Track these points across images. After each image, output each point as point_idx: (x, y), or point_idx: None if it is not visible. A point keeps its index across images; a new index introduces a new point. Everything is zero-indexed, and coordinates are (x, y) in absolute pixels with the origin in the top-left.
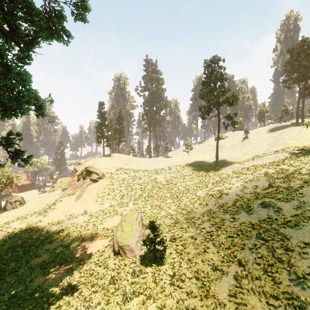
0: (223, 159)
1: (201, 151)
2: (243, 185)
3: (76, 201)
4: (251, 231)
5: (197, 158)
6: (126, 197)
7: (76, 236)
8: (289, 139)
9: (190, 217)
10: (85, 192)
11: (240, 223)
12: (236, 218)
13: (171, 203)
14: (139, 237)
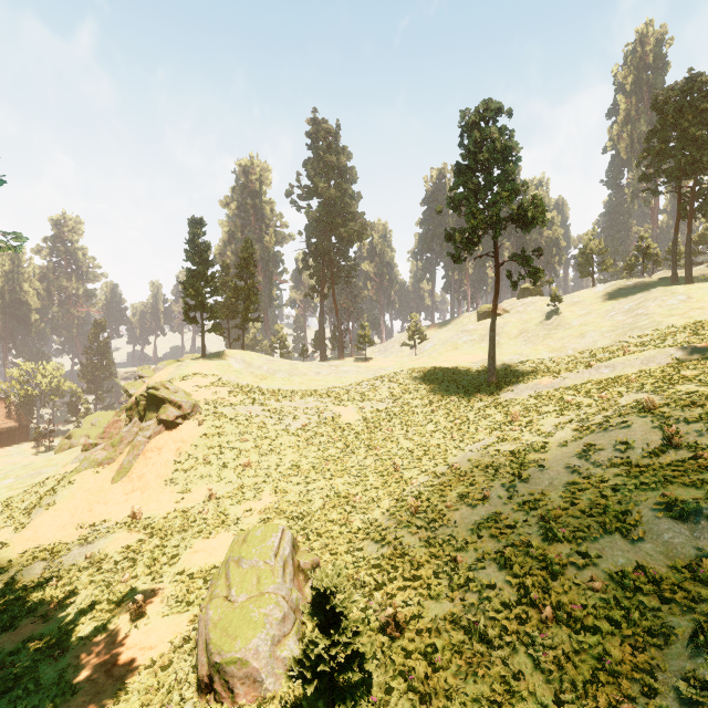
0: (504, 365)
1: (448, 346)
2: (583, 438)
3: (116, 483)
4: (657, 611)
5: (439, 362)
6: (255, 470)
7: (94, 600)
8: (667, 314)
9: (439, 537)
10: (143, 455)
11: (609, 572)
12: (593, 555)
13: (379, 487)
14: (282, 622)
